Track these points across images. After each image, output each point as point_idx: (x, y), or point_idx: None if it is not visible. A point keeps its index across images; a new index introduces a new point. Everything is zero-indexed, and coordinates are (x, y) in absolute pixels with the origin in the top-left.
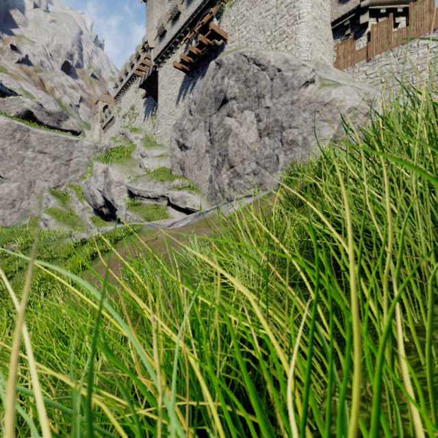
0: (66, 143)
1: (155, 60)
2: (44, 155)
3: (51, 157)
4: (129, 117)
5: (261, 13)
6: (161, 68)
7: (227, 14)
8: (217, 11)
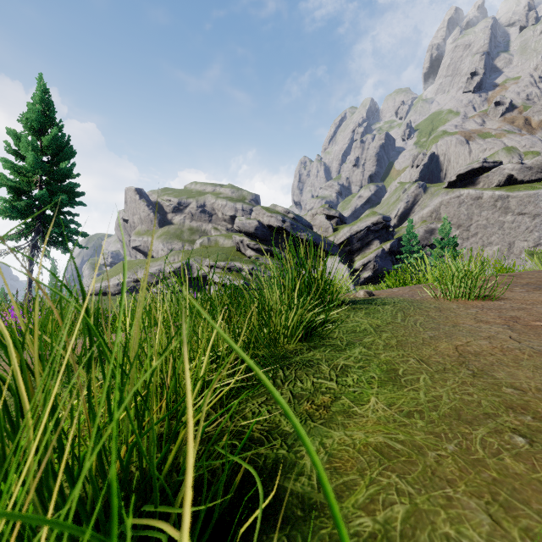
0: None
1: None
2: (523, 216)
3: (530, 217)
4: None
5: None
6: None
7: None
8: None
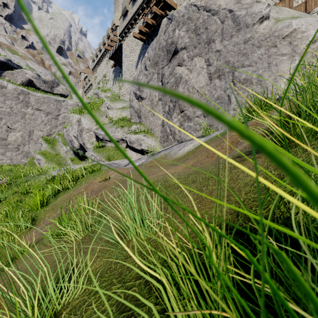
0: (55, 102)
1: (119, 35)
2: (40, 111)
3: (45, 113)
4: (102, 83)
5: None
6: (124, 41)
7: None
8: None
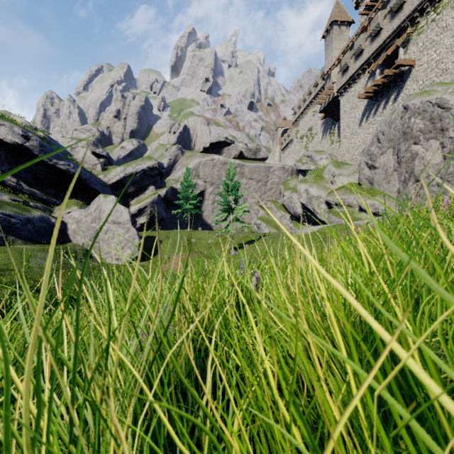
0: (264, 170)
1: (337, 92)
2: (252, 180)
3: (256, 181)
4: (306, 137)
5: (453, 36)
6: (343, 97)
7: (414, 42)
8: (403, 41)
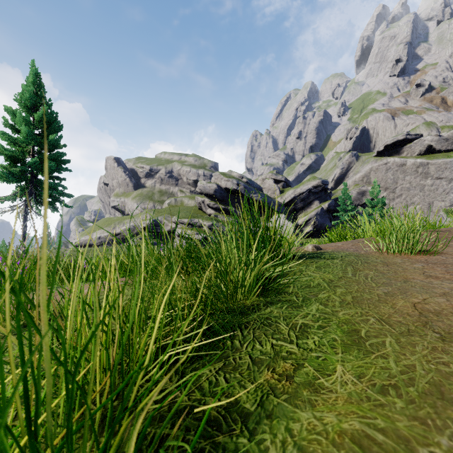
0: None
1: None
2: (440, 180)
3: (447, 180)
4: None
5: None
6: None
7: None
8: None
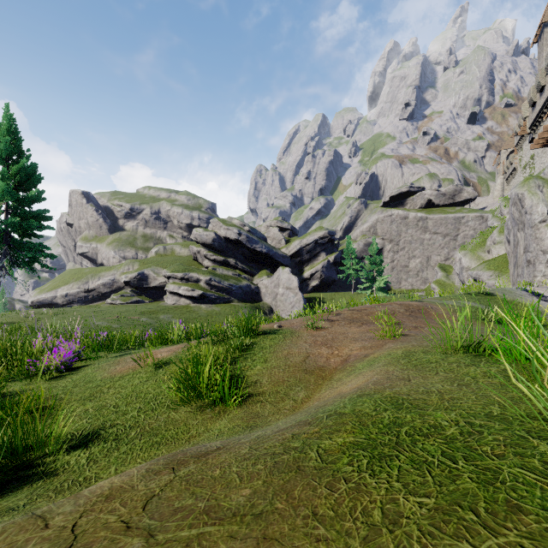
0: (453, 221)
1: (529, 128)
2: (437, 235)
3: (442, 236)
4: (528, 168)
5: None
6: (536, 135)
7: None
8: None
